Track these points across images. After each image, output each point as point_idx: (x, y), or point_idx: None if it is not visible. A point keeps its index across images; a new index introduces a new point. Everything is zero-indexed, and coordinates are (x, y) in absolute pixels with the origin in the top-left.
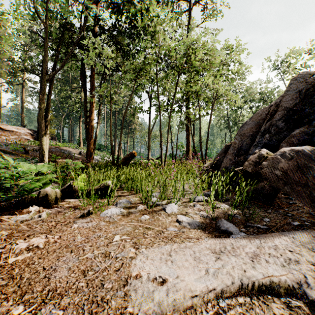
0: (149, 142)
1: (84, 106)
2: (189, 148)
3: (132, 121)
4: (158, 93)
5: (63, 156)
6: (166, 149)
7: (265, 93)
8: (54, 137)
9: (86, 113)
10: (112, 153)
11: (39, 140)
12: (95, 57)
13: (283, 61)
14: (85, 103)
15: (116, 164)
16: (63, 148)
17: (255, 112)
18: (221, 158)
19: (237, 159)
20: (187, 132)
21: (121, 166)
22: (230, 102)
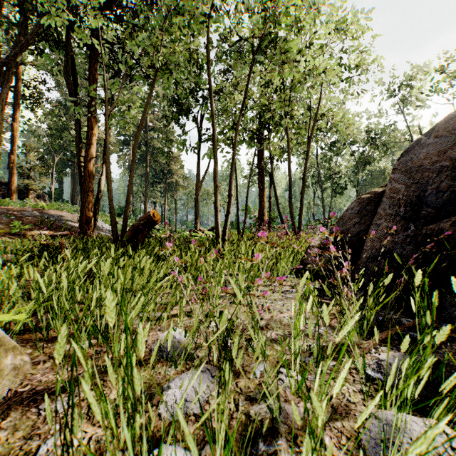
0: (198, 203)
1: (78, 134)
2: (263, 212)
3: (172, 172)
4: (209, 86)
5: (44, 225)
6: (227, 209)
7: (375, 130)
8: (42, 194)
9: (81, 146)
10: (113, 217)
11: (11, 198)
12: (97, 44)
13: (402, 82)
14: (78, 127)
15: (121, 241)
16: (48, 212)
17: (358, 161)
18: (351, 228)
19: (422, 230)
20: (260, 185)
21: (113, 247)
22: (341, 128)
